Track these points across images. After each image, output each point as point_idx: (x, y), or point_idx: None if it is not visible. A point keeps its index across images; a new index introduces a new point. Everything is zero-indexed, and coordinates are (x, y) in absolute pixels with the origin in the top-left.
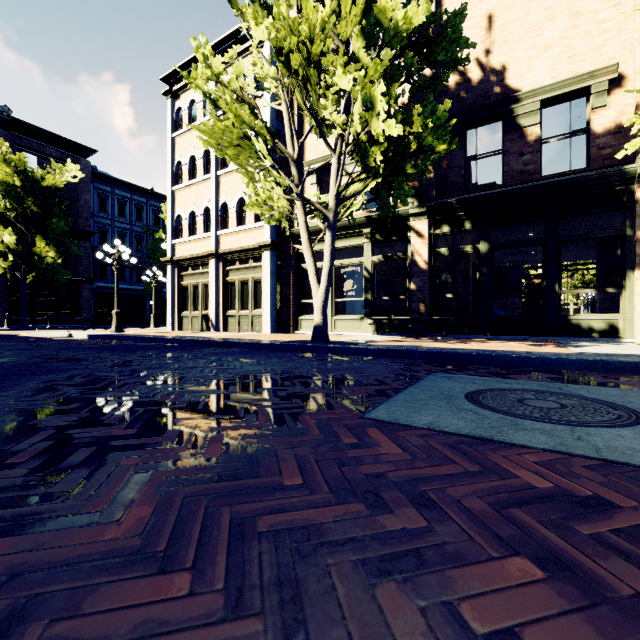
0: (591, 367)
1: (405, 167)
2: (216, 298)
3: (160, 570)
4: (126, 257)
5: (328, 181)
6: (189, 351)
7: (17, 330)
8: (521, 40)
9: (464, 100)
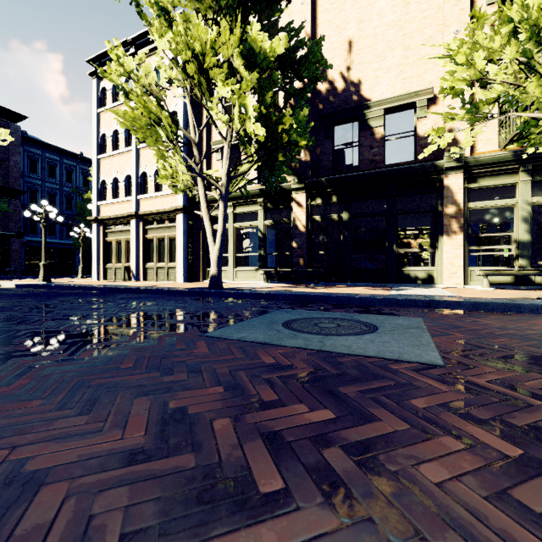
0: (389, 303)
1: (278, 155)
2: (136, 252)
3: (27, 401)
4: (53, 216)
5: (237, 156)
6: (104, 296)
7: None
8: (371, 62)
9: (332, 103)
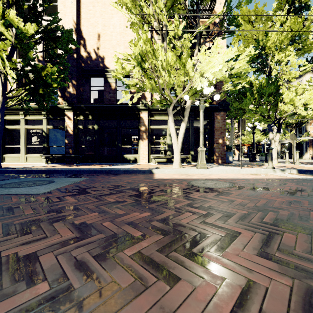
0: (91, 172)
1: (39, 89)
2: None
3: None
4: None
5: None
6: None
7: None
8: (109, 49)
9: (89, 64)
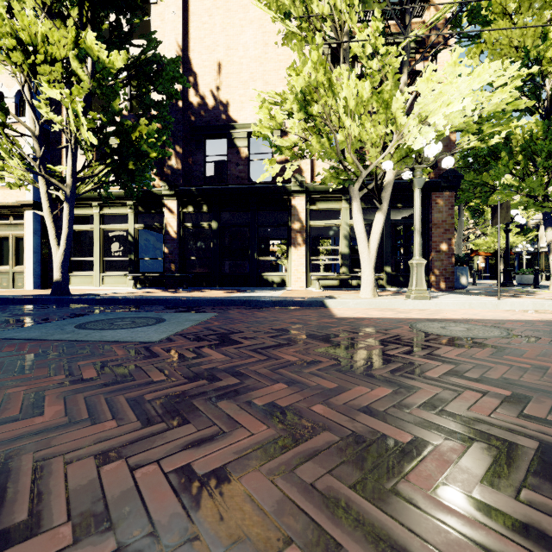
0: (216, 304)
1: (129, 163)
2: None
3: None
4: None
5: None
6: None
7: None
8: (238, 88)
9: (203, 117)
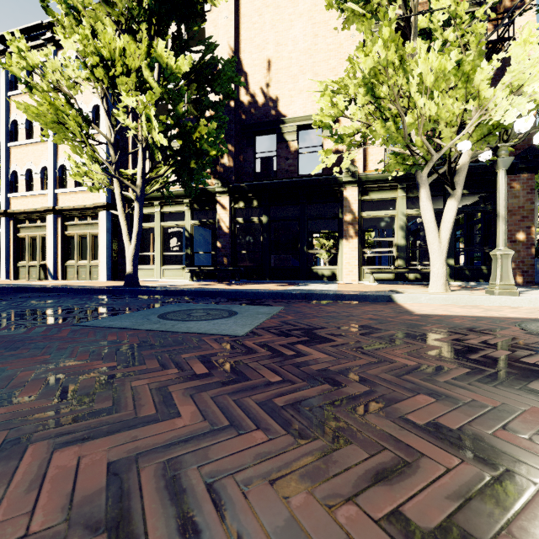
0: (276, 297)
1: (191, 162)
2: (54, 250)
3: None
4: None
5: None
6: (3, 296)
7: None
8: (287, 83)
9: (253, 115)
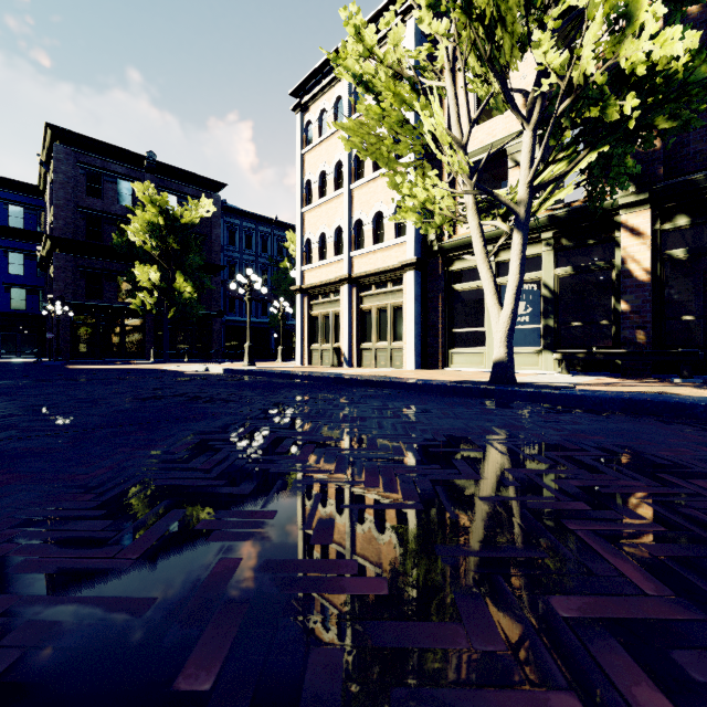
0: None
1: (653, 122)
2: (349, 329)
3: None
4: (258, 287)
5: None
6: (337, 392)
7: (161, 363)
8: None
9: None
